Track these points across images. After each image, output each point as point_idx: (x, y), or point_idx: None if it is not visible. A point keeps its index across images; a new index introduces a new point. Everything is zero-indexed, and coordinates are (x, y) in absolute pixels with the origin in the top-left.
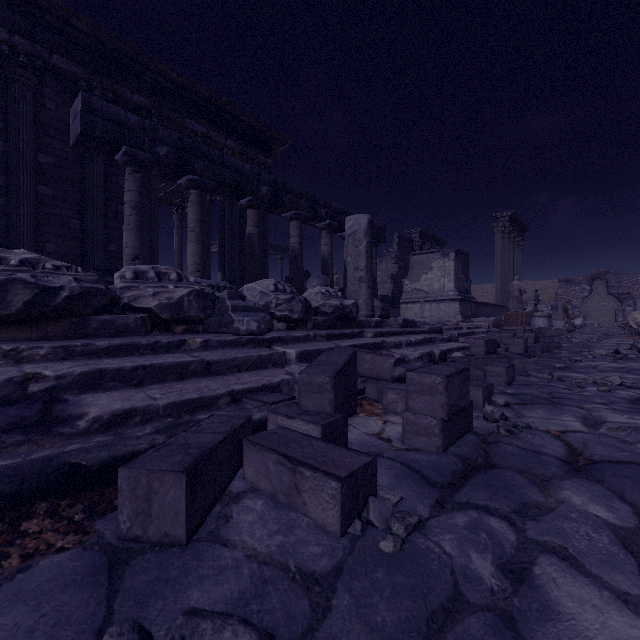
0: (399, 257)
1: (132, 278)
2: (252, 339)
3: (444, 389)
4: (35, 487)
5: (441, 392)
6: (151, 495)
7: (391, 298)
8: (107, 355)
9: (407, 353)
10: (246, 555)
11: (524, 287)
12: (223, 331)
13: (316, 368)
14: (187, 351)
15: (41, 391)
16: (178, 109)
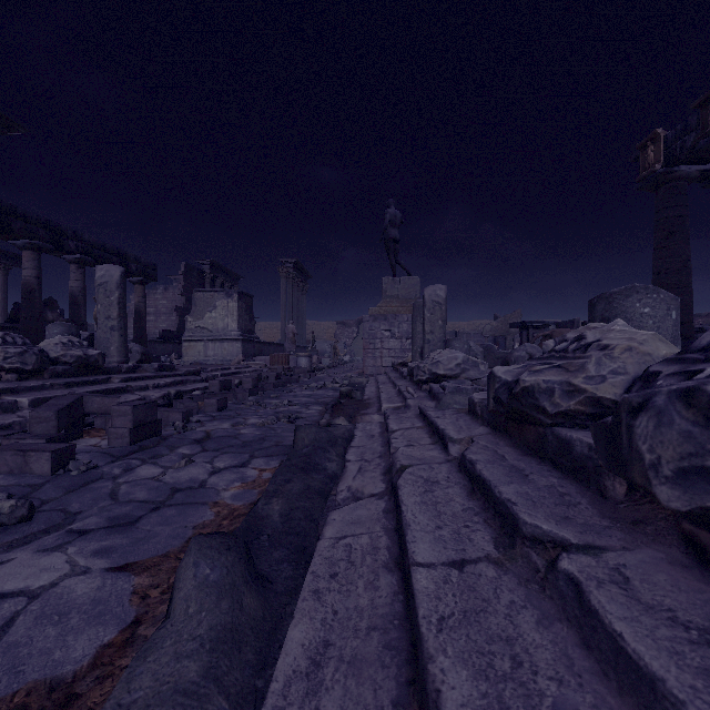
0: (187, 288)
1: None
2: None
3: (132, 412)
4: None
5: (130, 414)
6: None
7: (177, 333)
8: None
9: (151, 394)
10: None
11: (312, 327)
12: None
13: (45, 408)
14: None
15: None
16: None
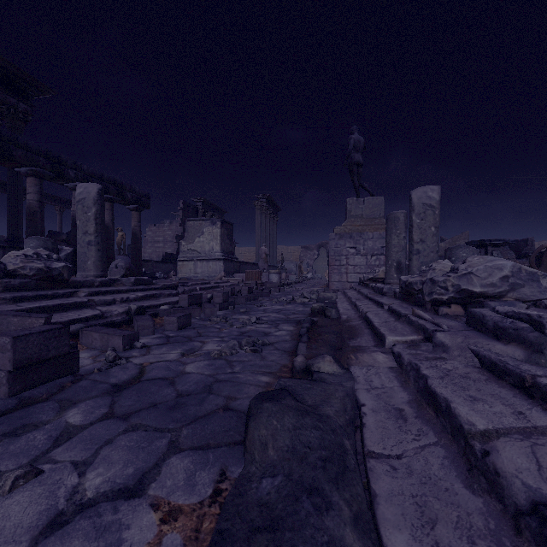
0: (184, 220)
1: None
2: None
3: (11, 347)
4: None
5: (9, 350)
6: None
7: (176, 256)
8: None
9: (113, 309)
10: None
11: (281, 250)
12: None
13: None
14: None
15: None
16: None
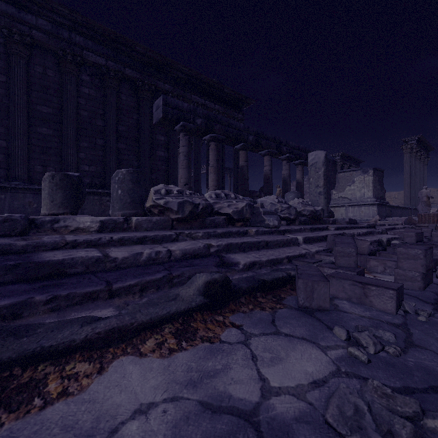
0: None
1: (215, 197)
2: (276, 230)
3: (423, 257)
4: (256, 286)
5: (421, 258)
6: (313, 290)
7: None
8: (221, 237)
9: None
10: (358, 316)
11: None
12: (257, 225)
13: (342, 245)
14: (250, 236)
15: (214, 252)
16: (188, 90)
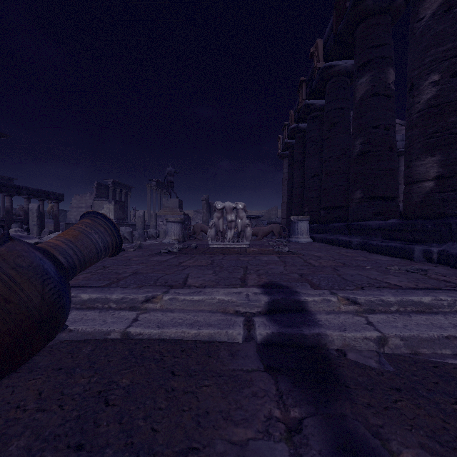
0: (98, 195)
1: None
2: None
3: None
4: None
5: None
6: None
7: None
8: None
9: None
10: None
11: None
12: None
13: None
14: None
15: None
16: None
